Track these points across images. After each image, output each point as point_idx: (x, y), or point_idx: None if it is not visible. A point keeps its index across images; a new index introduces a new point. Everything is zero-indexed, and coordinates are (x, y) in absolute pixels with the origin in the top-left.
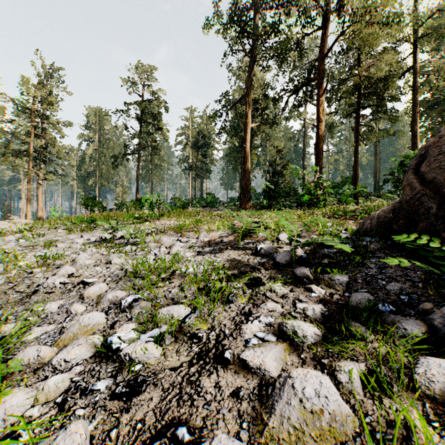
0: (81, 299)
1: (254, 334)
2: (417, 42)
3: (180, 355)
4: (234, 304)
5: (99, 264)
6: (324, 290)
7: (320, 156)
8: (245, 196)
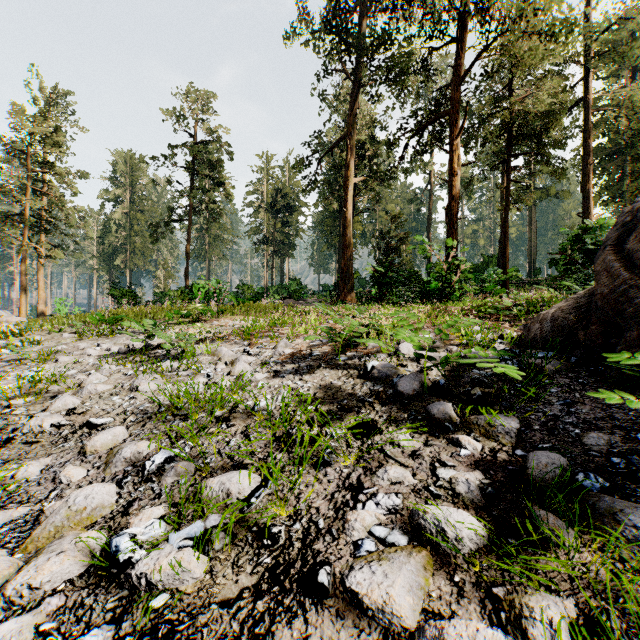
0: (82, 455)
1: (368, 529)
2: (591, 64)
3: (239, 572)
4: (333, 469)
5: (119, 392)
6: (480, 444)
7: (453, 225)
8: (345, 283)
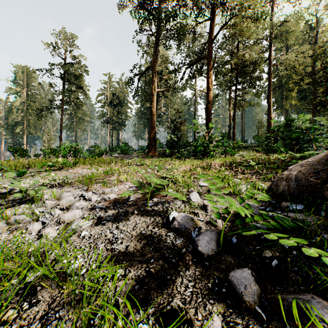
0: None
1: None
2: (272, 41)
3: None
4: None
5: None
6: None
7: (209, 116)
8: (152, 145)
